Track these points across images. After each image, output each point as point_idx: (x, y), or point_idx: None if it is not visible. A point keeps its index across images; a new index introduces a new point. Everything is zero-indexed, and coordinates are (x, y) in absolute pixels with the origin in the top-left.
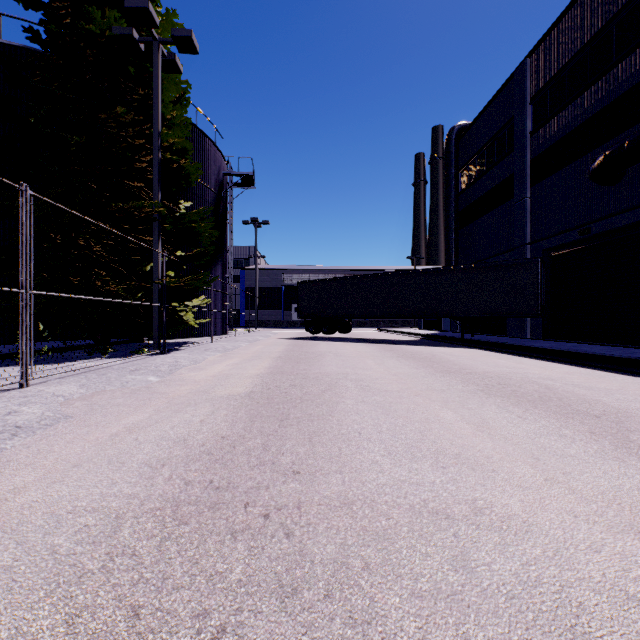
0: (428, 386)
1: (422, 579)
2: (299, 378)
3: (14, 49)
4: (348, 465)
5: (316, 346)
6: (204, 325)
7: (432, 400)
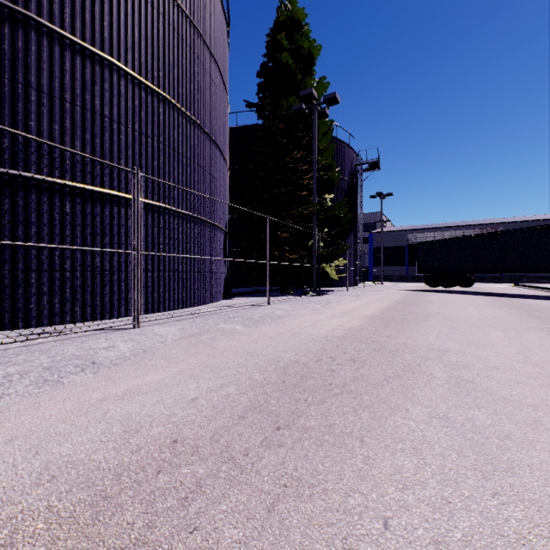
0: (503, 322)
1: (421, 355)
2: (404, 312)
3: (242, 129)
4: (412, 338)
5: (430, 296)
6: (341, 279)
7: (494, 328)
